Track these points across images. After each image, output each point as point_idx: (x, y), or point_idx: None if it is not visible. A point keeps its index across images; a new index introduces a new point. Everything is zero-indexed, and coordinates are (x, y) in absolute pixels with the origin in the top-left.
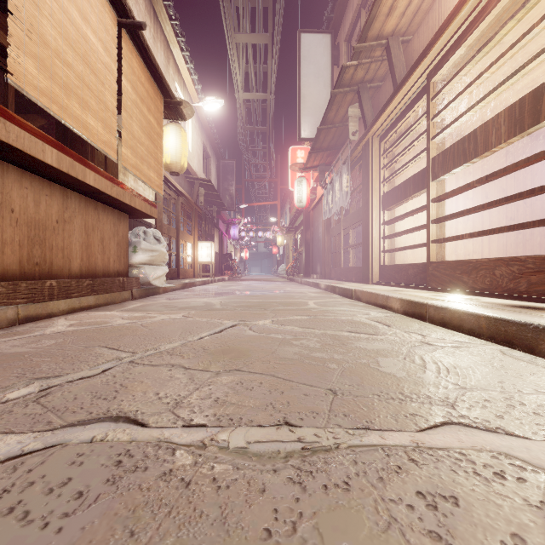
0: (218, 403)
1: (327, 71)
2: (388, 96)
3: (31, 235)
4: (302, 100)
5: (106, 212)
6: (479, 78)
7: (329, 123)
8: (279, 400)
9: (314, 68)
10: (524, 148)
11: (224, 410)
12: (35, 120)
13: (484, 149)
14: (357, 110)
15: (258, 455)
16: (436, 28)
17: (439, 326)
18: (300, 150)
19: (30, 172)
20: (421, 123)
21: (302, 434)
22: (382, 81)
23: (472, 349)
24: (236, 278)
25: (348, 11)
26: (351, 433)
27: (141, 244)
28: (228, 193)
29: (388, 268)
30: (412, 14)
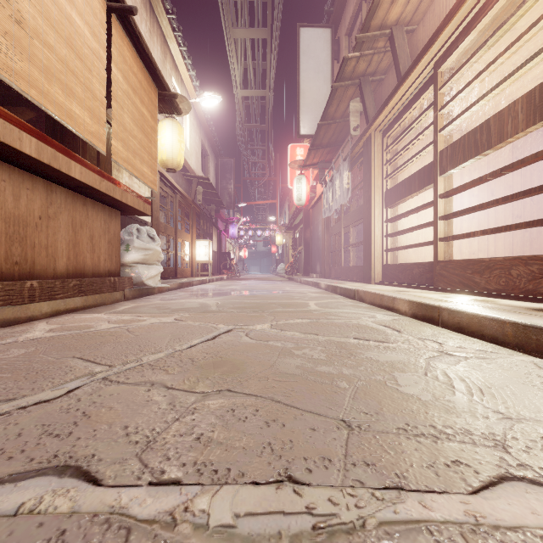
0: (201, 442)
1: (327, 66)
2: (391, 89)
3: (10, 232)
4: (302, 95)
5: (96, 208)
6: (492, 64)
7: (329, 118)
8: (280, 438)
9: (314, 63)
10: (531, 143)
11: (207, 454)
12: (24, 113)
13: (499, 140)
14: (358, 104)
15: (249, 541)
16: (443, 15)
17: (455, 331)
18: (299, 147)
19: (8, 163)
20: (425, 117)
21: (312, 499)
22: (385, 74)
23: (500, 361)
24: (235, 277)
25: (349, 4)
26: (379, 498)
27: (134, 243)
28: (227, 192)
29: (391, 267)
30: (417, 2)
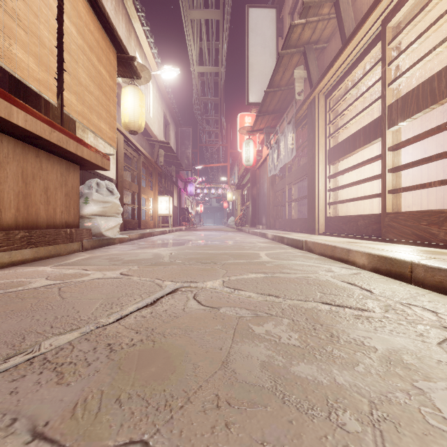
0: None
1: (272, 42)
2: (334, 55)
3: None
4: (250, 68)
5: (52, 161)
6: None
7: (275, 86)
8: None
9: (261, 39)
10: None
11: None
12: None
13: None
14: (302, 71)
15: None
16: None
17: (435, 292)
18: (247, 116)
19: None
20: (365, 81)
21: None
22: (327, 42)
23: None
24: (192, 228)
25: None
26: None
27: (93, 196)
28: (185, 156)
29: (335, 219)
30: None
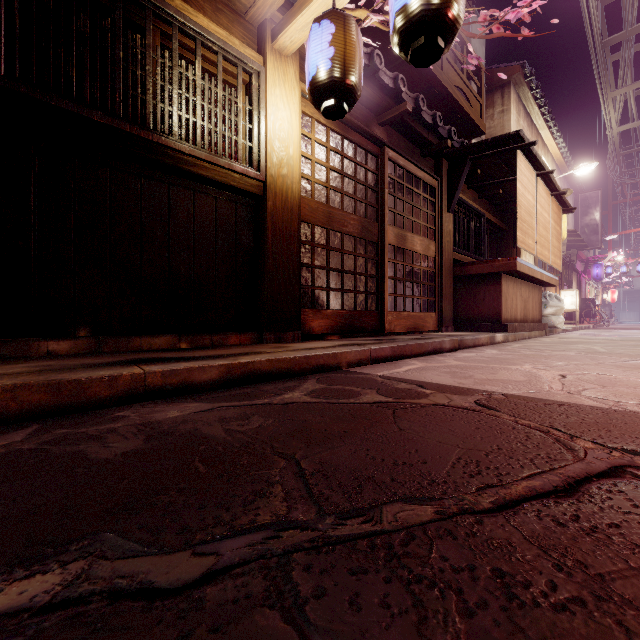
0: None
1: None
2: None
3: (524, 305)
4: None
5: (536, 288)
6: None
7: None
8: None
9: None
10: None
11: None
12: None
13: None
14: None
15: None
16: None
17: None
18: None
19: (524, 281)
20: None
21: None
22: None
23: None
24: (600, 326)
25: None
26: None
27: (549, 303)
28: (590, 229)
29: None
30: None
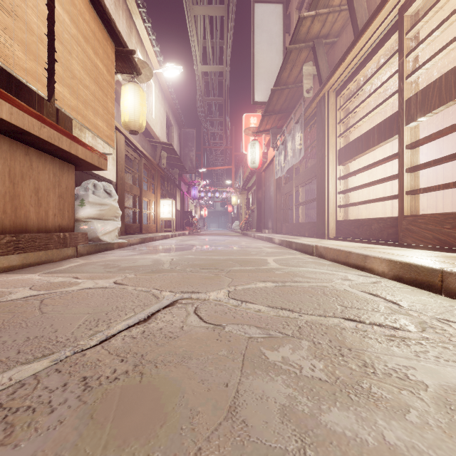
0: None
1: (279, 38)
2: (345, 49)
3: None
4: (256, 65)
5: (43, 160)
6: None
7: (282, 83)
8: None
9: (267, 36)
10: None
11: None
12: None
13: None
14: (311, 68)
15: None
16: None
17: None
18: (253, 117)
19: None
20: (378, 77)
21: None
22: (337, 37)
23: None
24: (196, 232)
25: None
26: None
27: (89, 197)
28: (189, 158)
29: (346, 223)
30: None
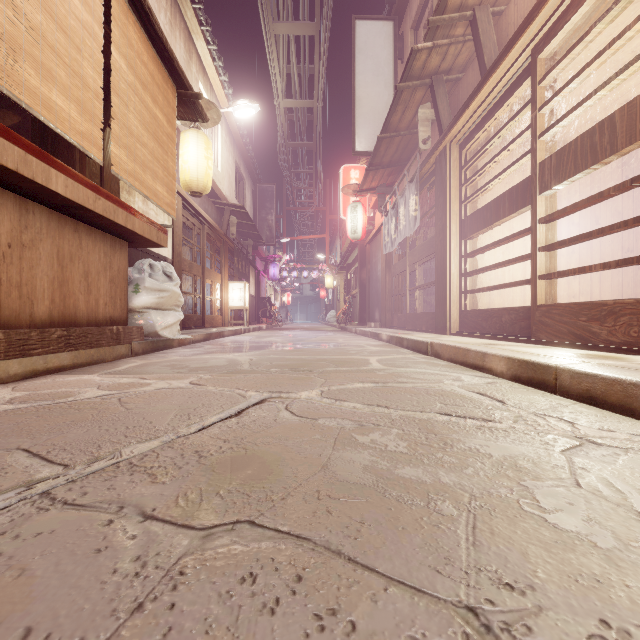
0: None
1: (389, 67)
2: (471, 90)
3: None
4: (358, 103)
5: (93, 237)
6: (618, 40)
7: (392, 130)
8: None
9: (373, 64)
10: None
11: None
12: (5, 117)
13: (629, 140)
14: (429, 111)
15: None
16: None
17: (582, 402)
18: (354, 169)
19: None
20: (514, 125)
21: None
22: (463, 72)
23: None
24: (276, 326)
25: None
26: None
27: (145, 282)
28: (267, 224)
29: (472, 314)
30: None
